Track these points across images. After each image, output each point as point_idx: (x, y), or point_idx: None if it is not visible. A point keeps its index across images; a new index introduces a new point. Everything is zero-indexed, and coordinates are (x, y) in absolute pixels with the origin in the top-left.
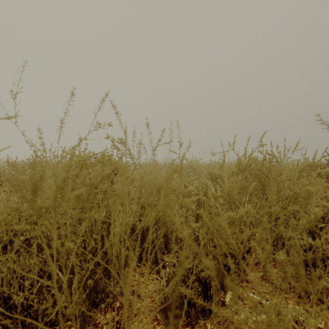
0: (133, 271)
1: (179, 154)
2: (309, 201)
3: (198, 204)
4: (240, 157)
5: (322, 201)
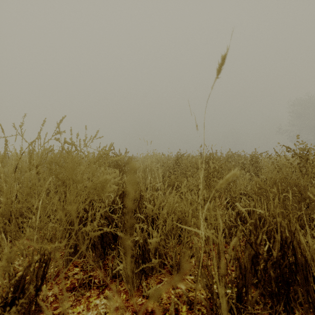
0: None
1: None
2: (108, 189)
3: None
4: None
5: (116, 187)
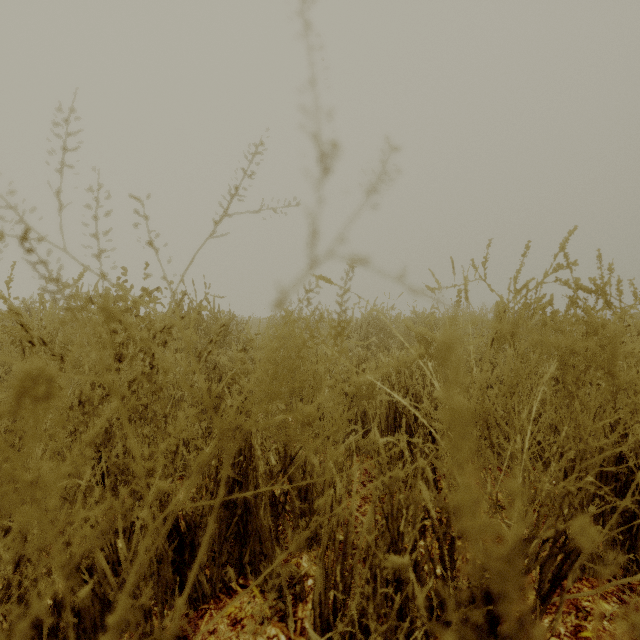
0: (216, 611)
1: (311, 220)
2: None
3: (390, 413)
4: (502, 297)
5: None
